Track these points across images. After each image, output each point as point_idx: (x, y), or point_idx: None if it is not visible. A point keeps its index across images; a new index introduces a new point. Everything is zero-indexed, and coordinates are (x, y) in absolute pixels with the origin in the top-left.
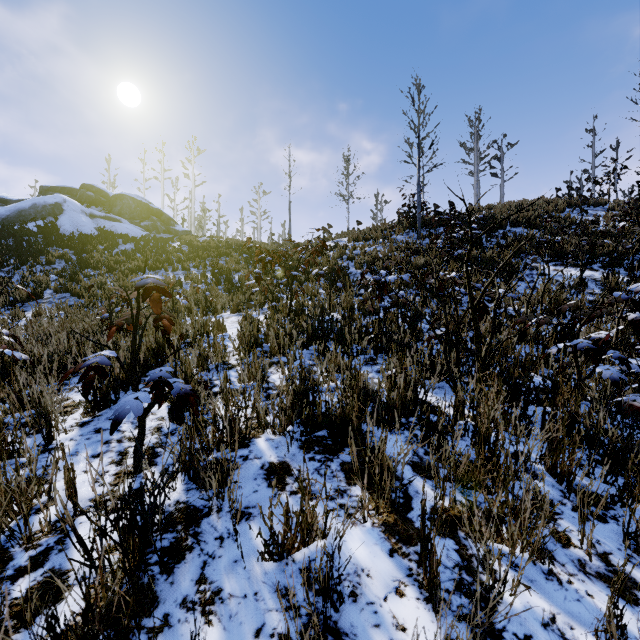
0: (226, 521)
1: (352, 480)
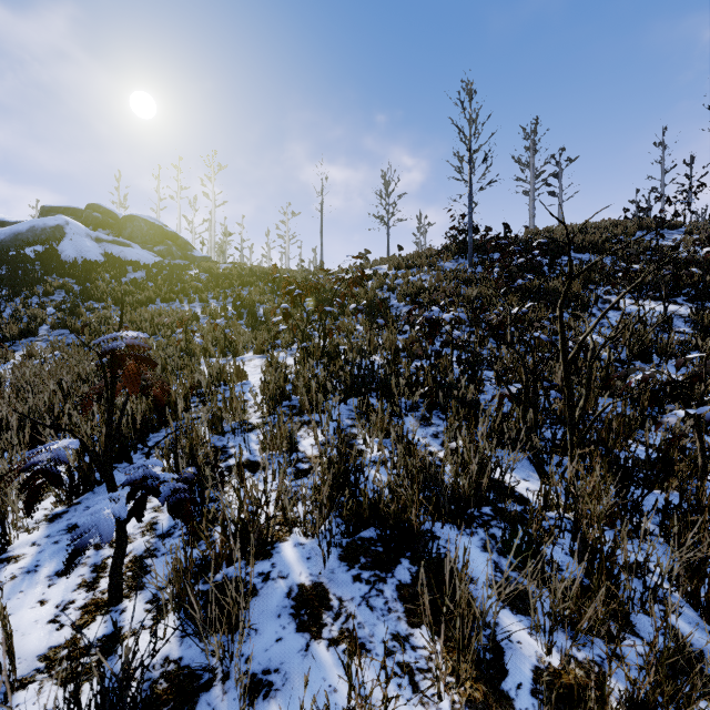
0: (234, 699)
1: (415, 617)
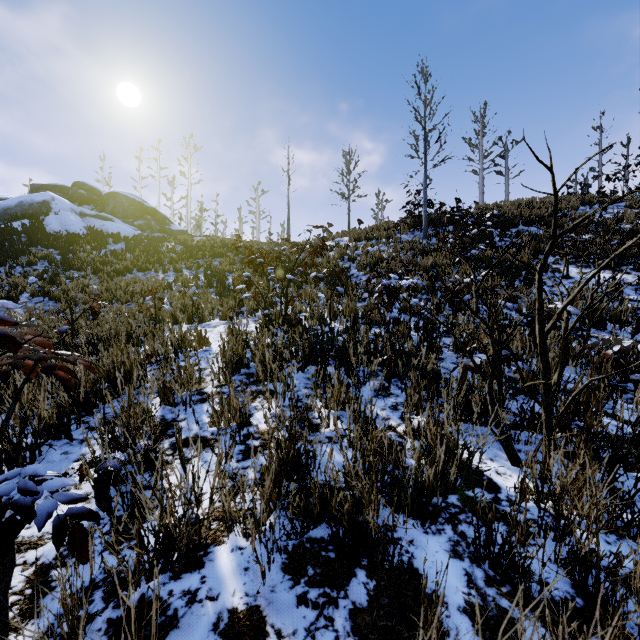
0: None
1: None
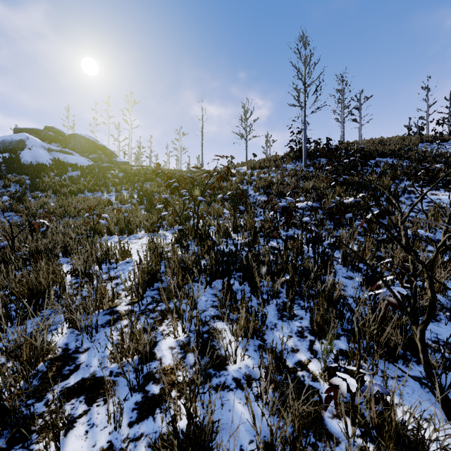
0: None
1: None
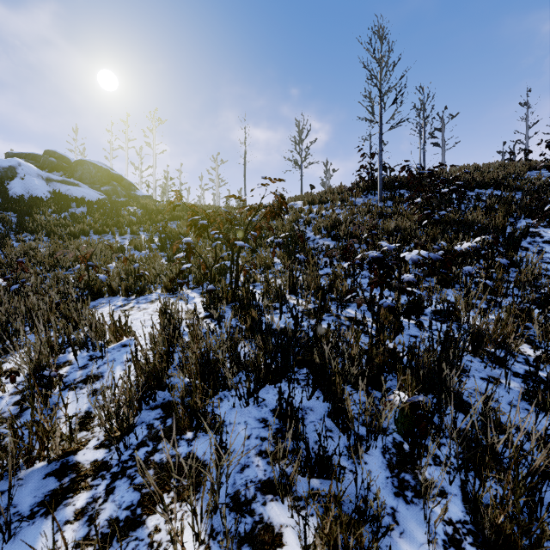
0: None
1: None
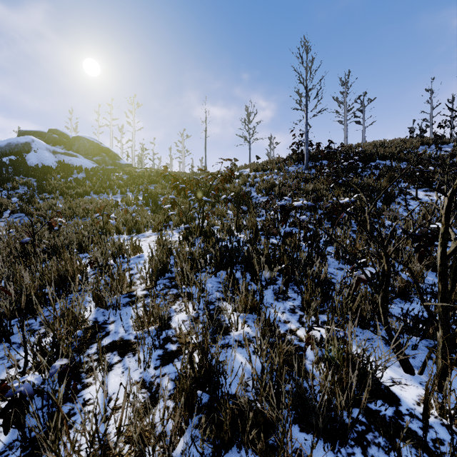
0: None
1: None
